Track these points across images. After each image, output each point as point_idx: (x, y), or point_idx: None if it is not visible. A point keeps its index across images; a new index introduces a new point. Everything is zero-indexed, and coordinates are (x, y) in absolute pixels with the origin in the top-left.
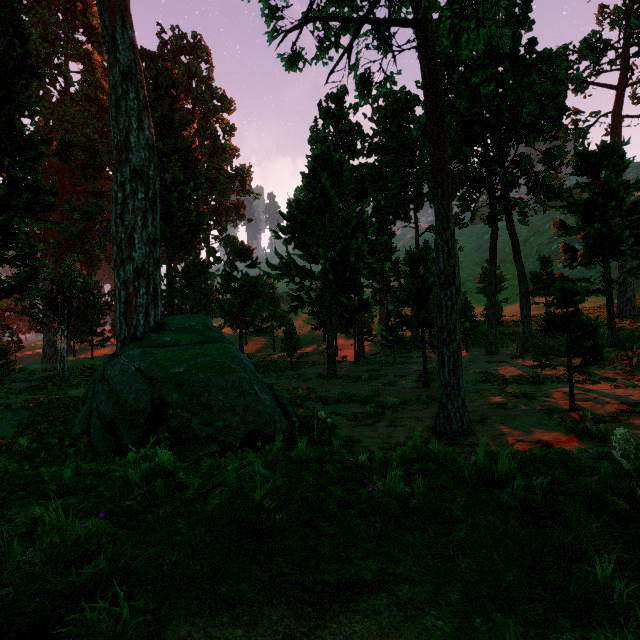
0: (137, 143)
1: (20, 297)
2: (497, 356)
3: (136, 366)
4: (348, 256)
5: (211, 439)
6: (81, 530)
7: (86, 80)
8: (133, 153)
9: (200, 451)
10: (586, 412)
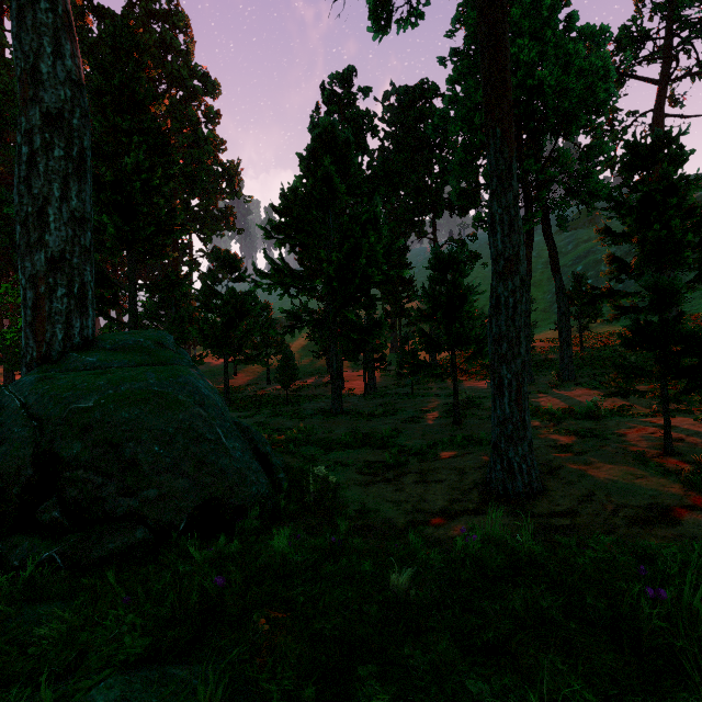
0: (52, 75)
1: None
2: (533, 386)
3: (22, 399)
4: (357, 259)
5: (135, 519)
6: None
7: None
8: (45, 89)
9: (111, 542)
10: None
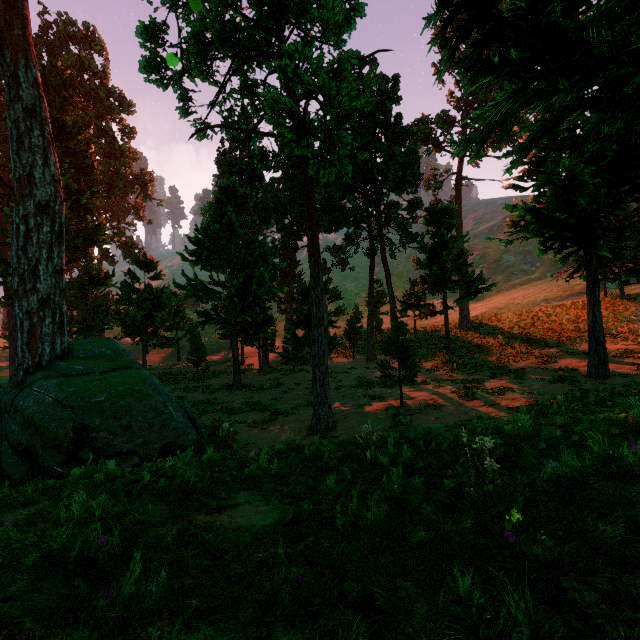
0: (42, 179)
1: None
2: (374, 362)
3: (53, 397)
4: (251, 282)
5: (132, 454)
6: (95, 503)
7: None
8: (38, 188)
9: (123, 464)
10: (402, 409)
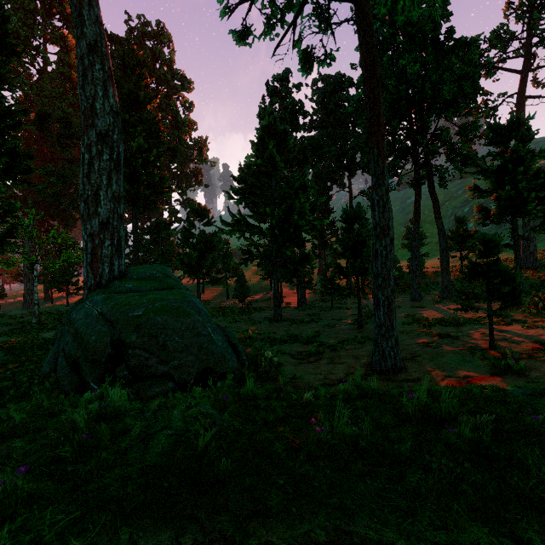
0: (102, 109)
1: (0, 250)
2: (420, 302)
3: (99, 310)
4: (292, 214)
5: (167, 377)
6: None
7: (62, 60)
8: (99, 118)
9: (156, 388)
10: (507, 350)
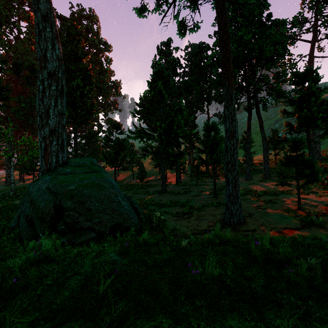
0: (51, 57)
1: None
2: (251, 181)
3: (47, 186)
4: (173, 126)
5: (91, 229)
6: None
7: (29, 31)
8: (49, 63)
9: (83, 237)
10: (311, 210)
